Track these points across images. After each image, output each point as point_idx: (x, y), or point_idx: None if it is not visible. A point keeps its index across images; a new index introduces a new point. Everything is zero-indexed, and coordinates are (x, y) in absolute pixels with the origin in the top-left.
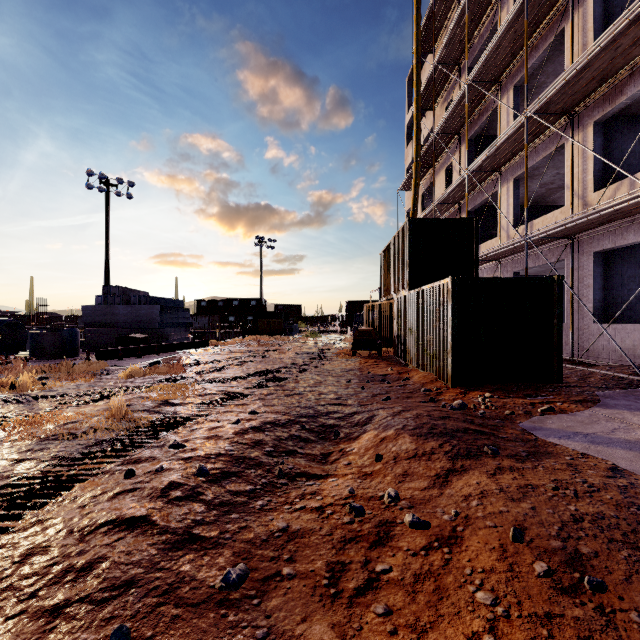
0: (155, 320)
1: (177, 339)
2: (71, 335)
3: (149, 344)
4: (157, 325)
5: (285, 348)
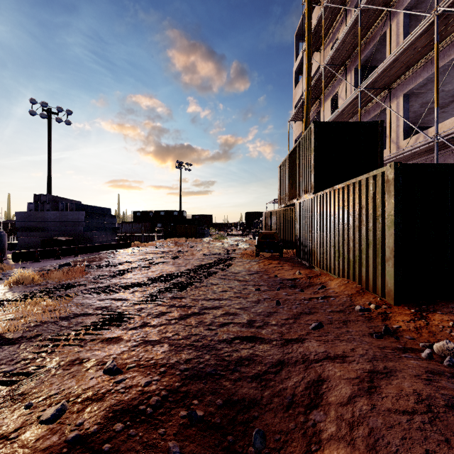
0: (81, 224)
1: (103, 241)
2: None
3: (75, 245)
4: (82, 229)
5: (195, 249)
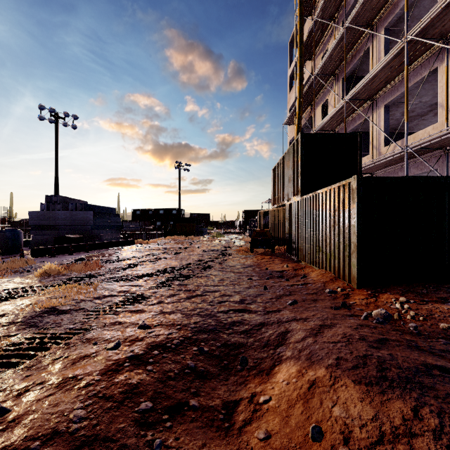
0: (89, 223)
1: (109, 239)
2: (13, 235)
3: (84, 243)
4: (90, 227)
5: (195, 246)
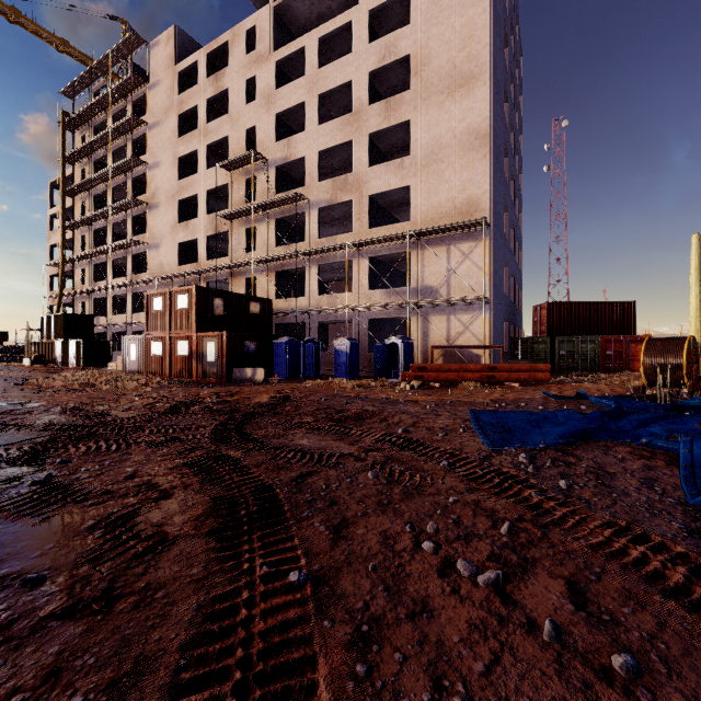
0: None
1: None
2: None
3: None
4: None
5: None
